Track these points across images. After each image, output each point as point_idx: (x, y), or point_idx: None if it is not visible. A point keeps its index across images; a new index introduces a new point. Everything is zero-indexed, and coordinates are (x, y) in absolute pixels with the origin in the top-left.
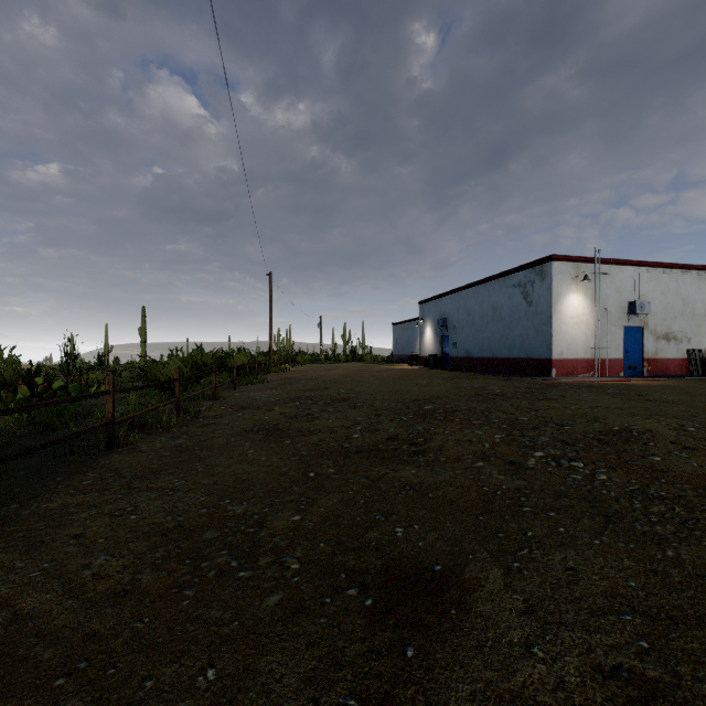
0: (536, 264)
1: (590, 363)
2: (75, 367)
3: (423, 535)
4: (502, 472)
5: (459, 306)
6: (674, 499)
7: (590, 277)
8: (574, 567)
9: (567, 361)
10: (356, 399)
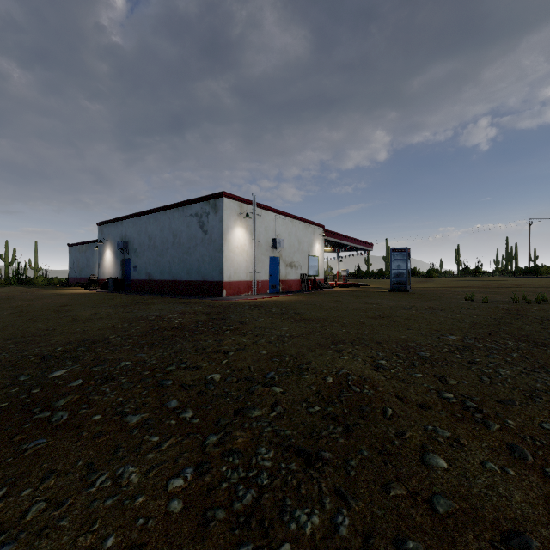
0: (211, 198)
1: (250, 284)
2: None
3: None
4: None
5: (141, 230)
6: None
7: (250, 216)
8: None
9: (234, 283)
10: None
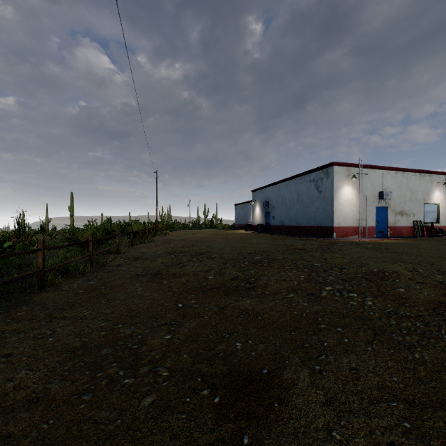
0: (324, 167)
1: (356, 229)
2: (24, 232)
3: (254, 347)
4: (306, 301)
5: (276, 193)
6: (415, 317)
7: (356, 176)
8: (356, 368)
9: (342, 228)
10: (211, 253)
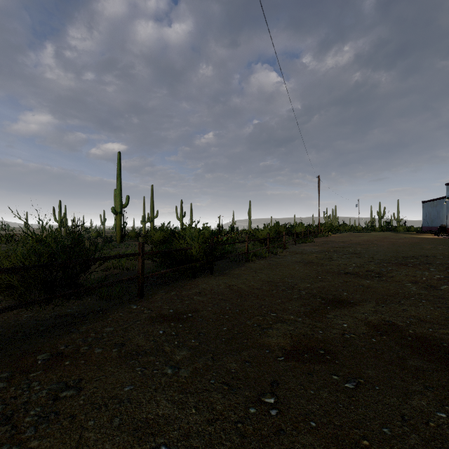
0: None
1: None
2: (222, 232)
3: (353, 295)
4: (418, 288)
5: None
6: None
7: None
8: (407, 310)
9: None
10: (364, 254)
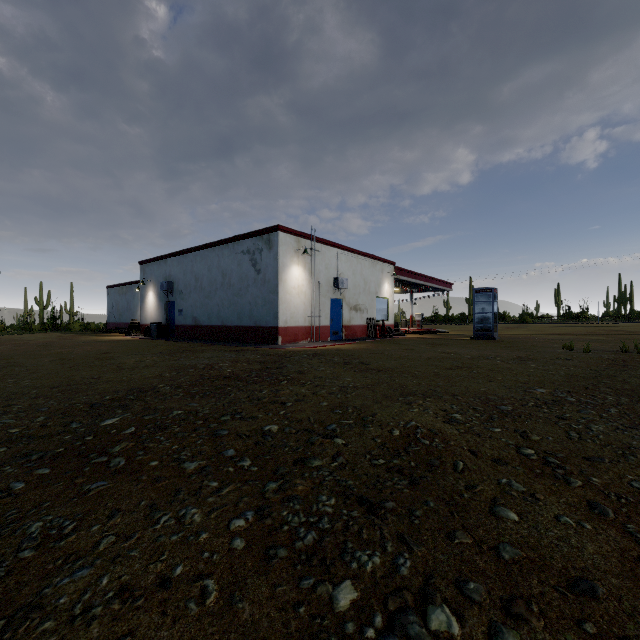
0: (264, 232)
1: (308, 330)
2: None
3: None
4: None
5: (186, 269)
6: None
7: (308, 252)
8: None
9: (291, 328)
10: None
